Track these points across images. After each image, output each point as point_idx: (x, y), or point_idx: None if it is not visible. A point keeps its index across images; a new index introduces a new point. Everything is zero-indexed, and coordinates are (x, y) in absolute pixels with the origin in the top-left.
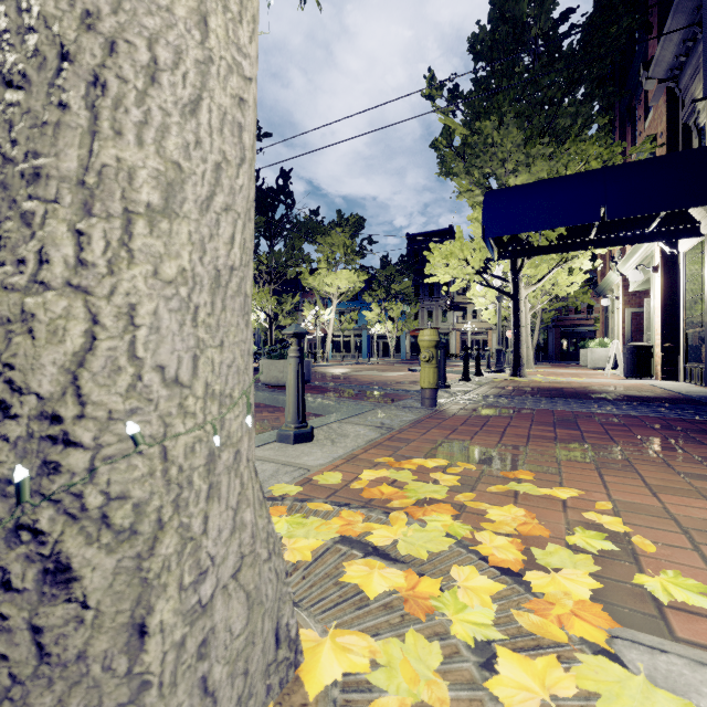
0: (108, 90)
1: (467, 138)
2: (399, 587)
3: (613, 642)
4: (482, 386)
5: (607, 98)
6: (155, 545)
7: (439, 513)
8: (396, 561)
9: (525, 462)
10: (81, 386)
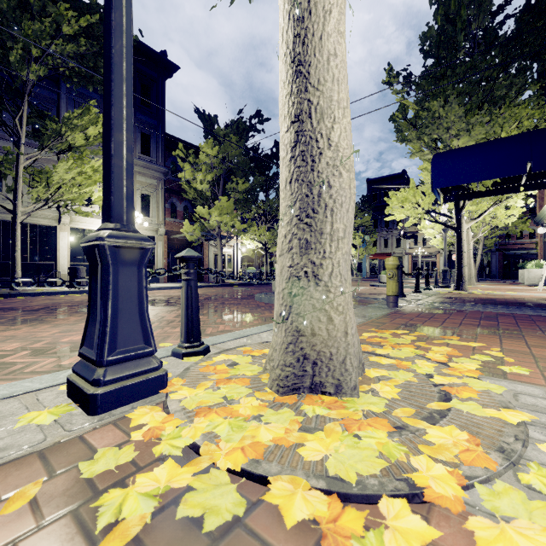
0: (334, 211)
1: (419, 112)
2: (393, 363)
3: (480, 378)
4: (430, 296)
5: (541, 64)
6: (346, 316)
7: (407, 347)
8: (390, 358)
9: (456, 334)
10: (331, 279)
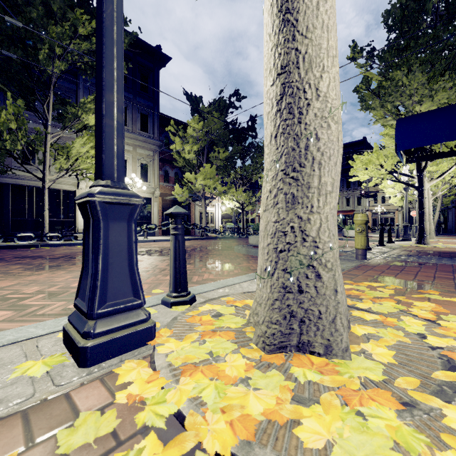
0: (322, 165)
1: (381, 82)
2: (378, 318)
3: None
4: (394, 249)
5: None
6: (335, 273)
7: (387, 301)
8: (373, 313)
9: (433, 288)
10: (319, 235)
